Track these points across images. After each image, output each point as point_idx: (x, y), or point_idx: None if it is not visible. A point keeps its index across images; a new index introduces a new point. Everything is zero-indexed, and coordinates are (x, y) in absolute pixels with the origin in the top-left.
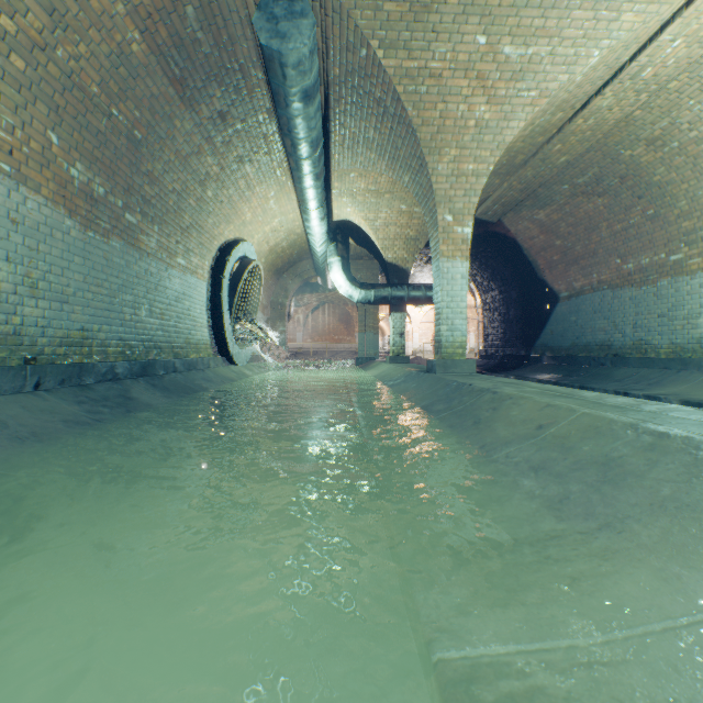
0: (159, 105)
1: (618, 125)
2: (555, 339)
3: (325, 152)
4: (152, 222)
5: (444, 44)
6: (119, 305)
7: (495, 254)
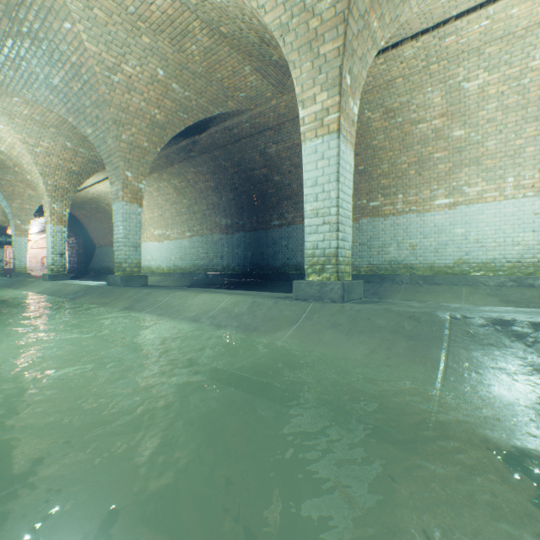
0: None
1: (95, 197)
2: (96, 265)
3: None
4: None
5: (12, 175)
6: None
7: (70, 220)
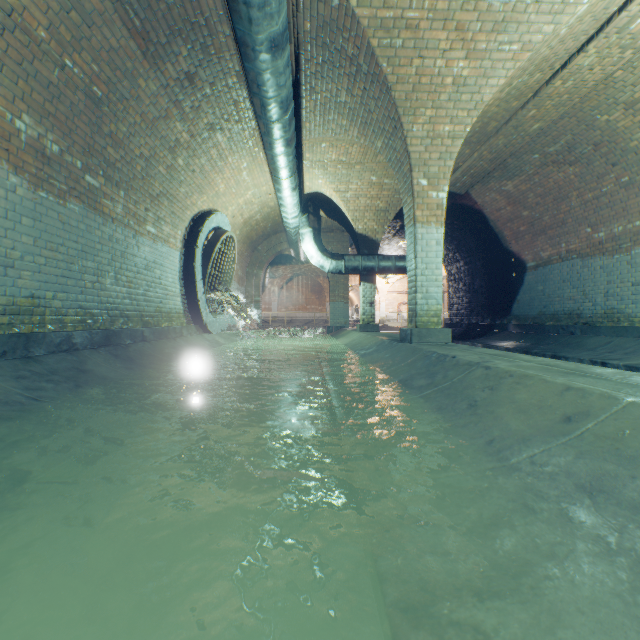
0: (120, 61)
1: (597, 88)
2: (521, 308)
3: (296, 119)
4: (117, 187)
5: None
6: (78, 272)
7: (461, 226)
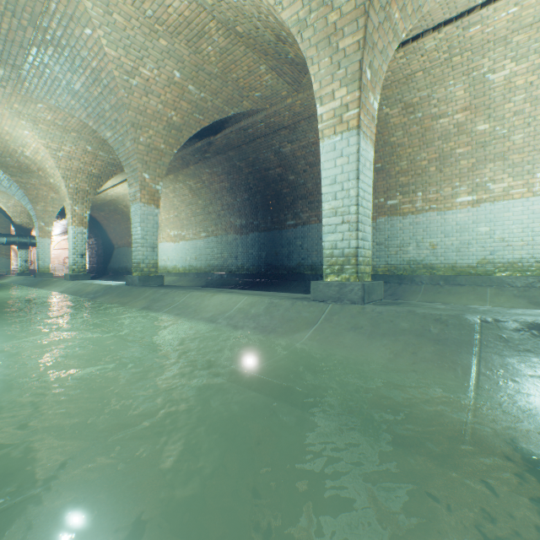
0: None
1: (114, 199)
2: (114, 265)
3: None
4: None
5: (36, 179)
6: None
7: (90, 222)
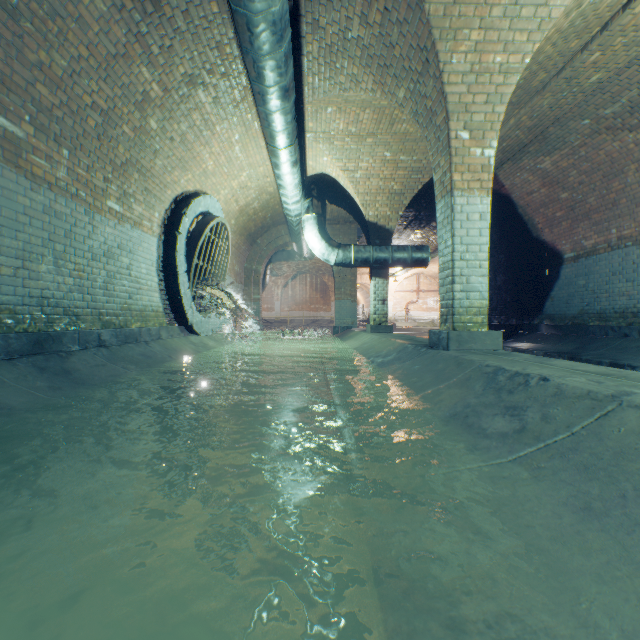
0: None
1: None
2: (556, 306)
3: (296, 70)
4: (56, 142)
5: None
6: None
7: None
